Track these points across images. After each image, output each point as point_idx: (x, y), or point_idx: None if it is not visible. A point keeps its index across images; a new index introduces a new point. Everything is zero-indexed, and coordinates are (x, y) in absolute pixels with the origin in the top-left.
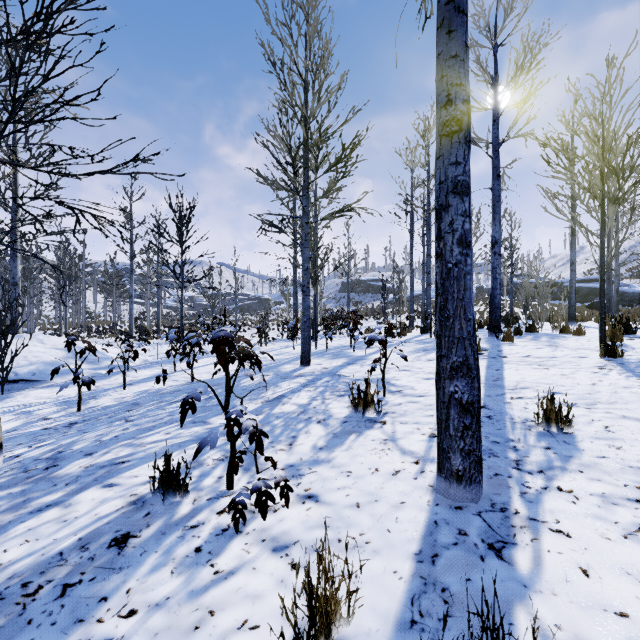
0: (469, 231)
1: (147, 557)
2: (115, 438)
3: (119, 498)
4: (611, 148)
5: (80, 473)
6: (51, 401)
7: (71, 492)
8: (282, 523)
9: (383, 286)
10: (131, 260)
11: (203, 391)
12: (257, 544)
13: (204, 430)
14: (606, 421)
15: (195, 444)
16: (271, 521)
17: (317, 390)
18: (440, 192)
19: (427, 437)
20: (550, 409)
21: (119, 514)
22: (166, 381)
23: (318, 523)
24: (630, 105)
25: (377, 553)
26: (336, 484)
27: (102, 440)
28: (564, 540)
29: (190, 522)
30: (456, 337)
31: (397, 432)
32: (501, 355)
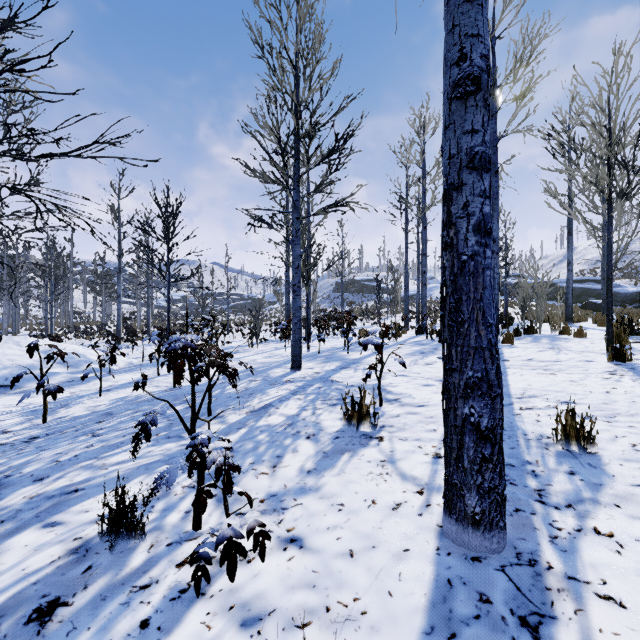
0: (487, 216)
1: (75, 638)
2: (74, 458)
3: (58, 544)
4: (619, 140)
5: (22, 506)
6: (18, 410)
7: (3, 534)
8: (256, 580)
9: (378, 286)
10: (119, 259)
11: (161, 412)
12: (222, 614)
13: (178, 447)
14: (632, 438)
15: (165, 466)
16: (243, 577)
17: (307, 398)
18: (452, 169)
19: (431, 458)
20: (570, 425)
21: (52, 569)
22: (147, 387)
23: (301, 581)
24: (639, 94)
25: (376, 631)
26: (325, 522)
27: (59, 460)
28: (618, 612)
29: (140, 580)
30: (472, 346)
31: (396, 451)
32: (502, 358)
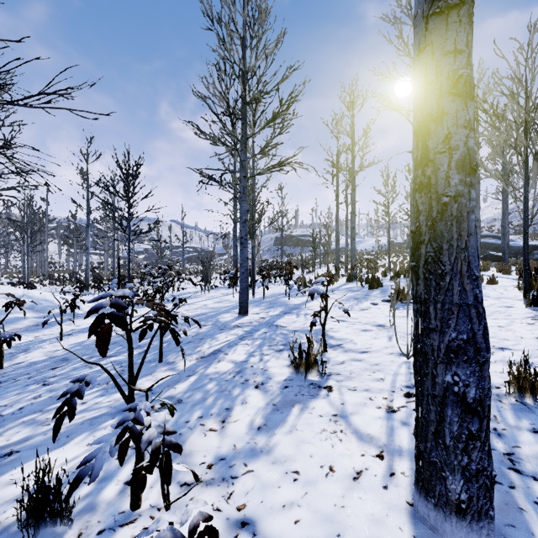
0: (471, 152)
1: None
2: (18, 411)
3: None
4: (536, 107)
5: None
6: None
7: None
8: None
9: (313, 240)
10: (87, 216)
11: (90, 380)
12: None
13: None
14: None
15: (110, 420)
16: None
17: (255, 343)
18: (428, 97)
19: (384, 412)
20: (523, 377)
21: None
22: None
23: None
24: None
25: None
26: (280, 497)
27: (2, 414)
28: None
29: None
30: (455, 303)
31: (347, 403)
32: None
